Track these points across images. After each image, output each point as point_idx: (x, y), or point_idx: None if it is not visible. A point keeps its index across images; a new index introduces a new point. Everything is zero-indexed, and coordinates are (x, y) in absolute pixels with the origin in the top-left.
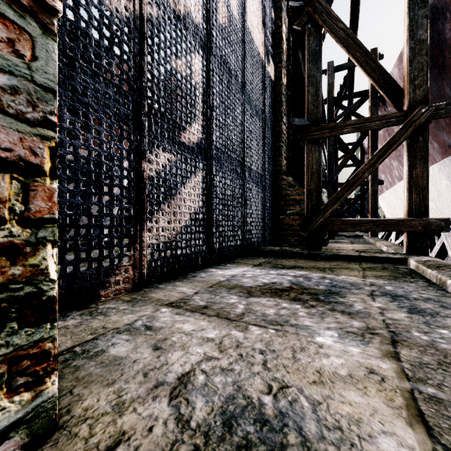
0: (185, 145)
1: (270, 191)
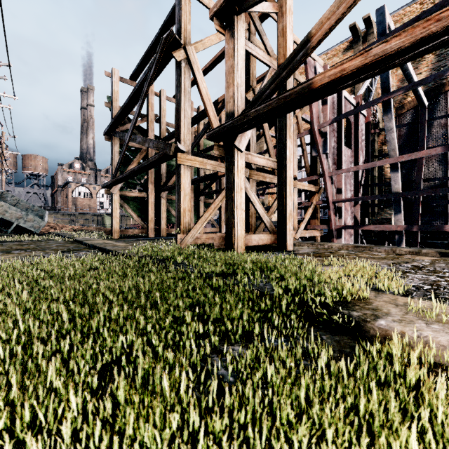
0: (435, 213)
1: None
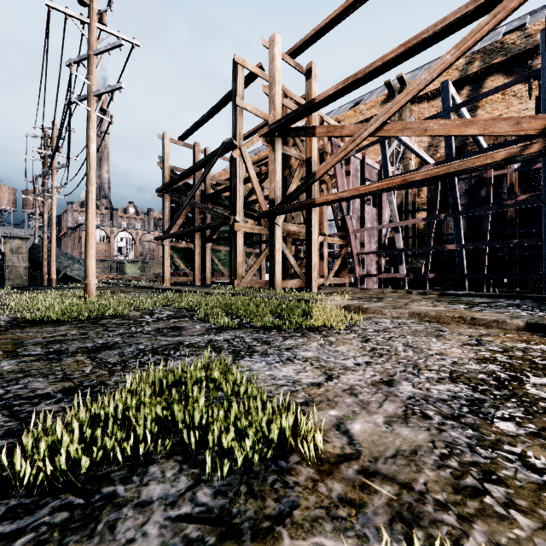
0: None
1: (540, 262)
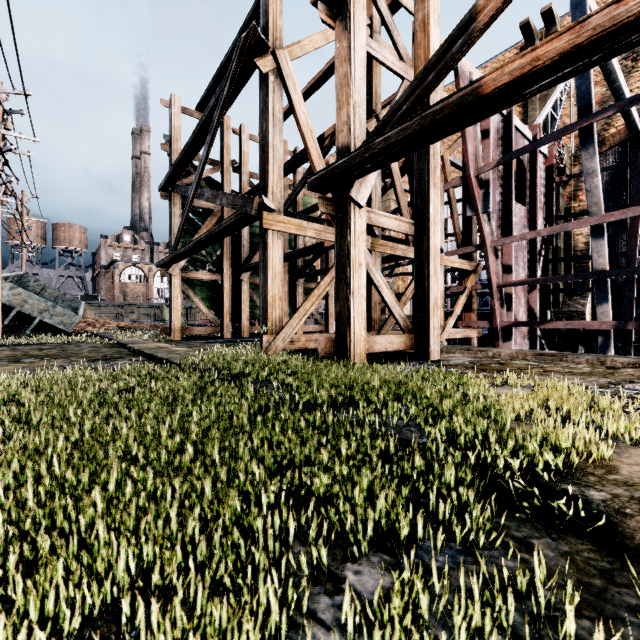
0: None
1: None
